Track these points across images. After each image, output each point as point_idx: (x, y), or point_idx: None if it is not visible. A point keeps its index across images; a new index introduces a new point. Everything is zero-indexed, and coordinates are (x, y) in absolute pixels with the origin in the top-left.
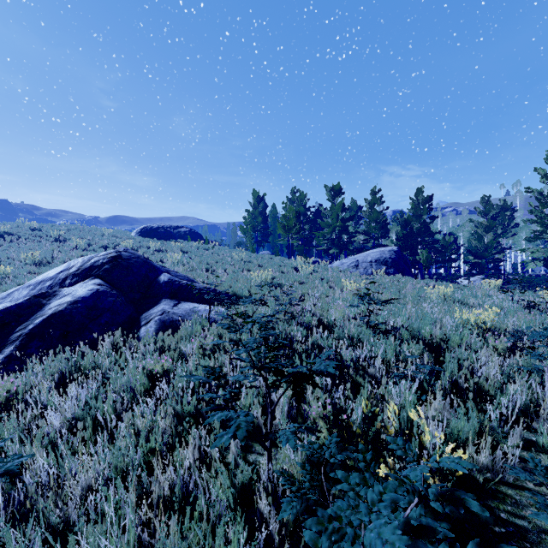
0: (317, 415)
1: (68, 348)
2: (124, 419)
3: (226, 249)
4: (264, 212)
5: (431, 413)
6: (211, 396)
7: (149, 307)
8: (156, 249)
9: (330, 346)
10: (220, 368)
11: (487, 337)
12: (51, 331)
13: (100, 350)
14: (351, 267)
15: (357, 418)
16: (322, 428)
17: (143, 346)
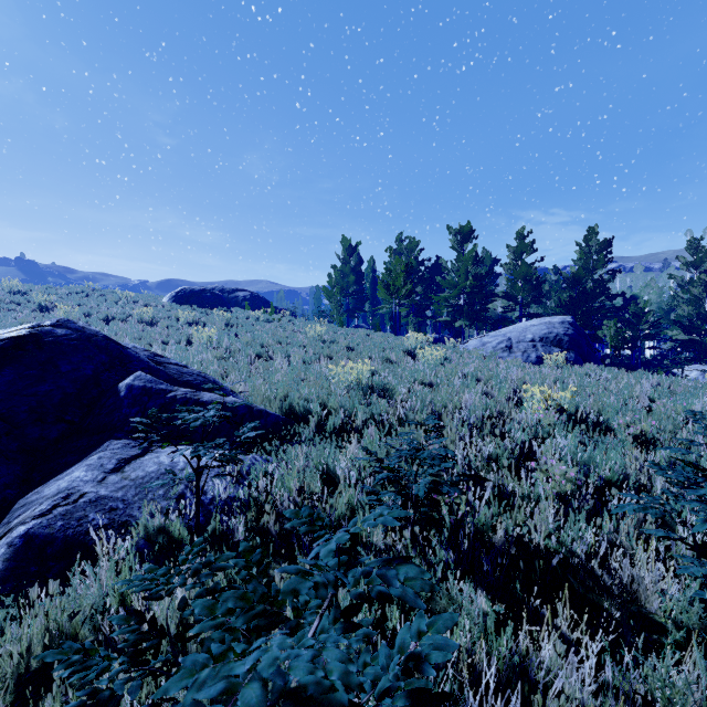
0: None
1: None
2: None
3: (300, 321)
4: (357, 269)
5: None
6: None
7: (63, 466)
8: (188, 322)
9: None
10: None
11: None
12: None
13: None
14: (500, 350)
15: None
16: None
17: None
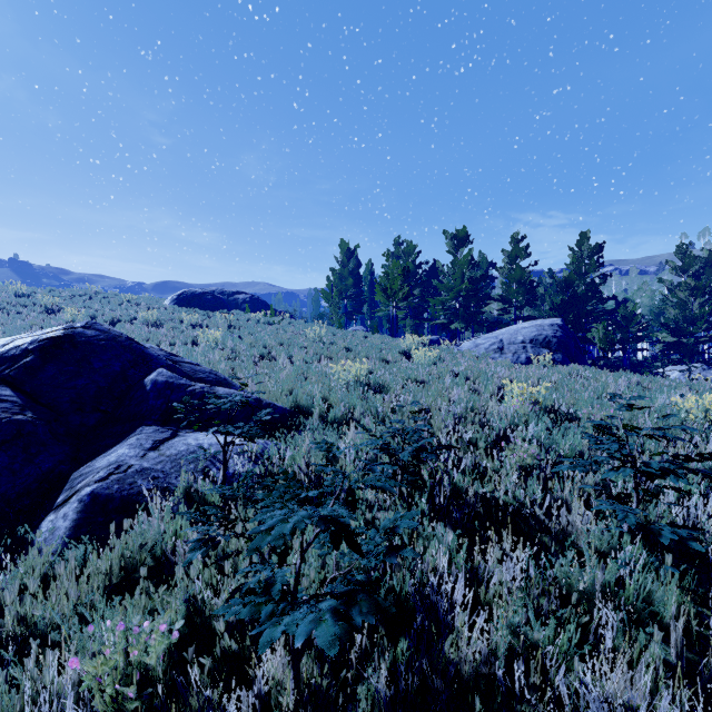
0: None
1: None
2: None
3: (300, 324)
4: (356, 272)
5: None
6: None
7: (105, 447)
8: (192, 324)
9: (568, 648)
10: None
11: None
12: None
13: None
14: (492, 351)
15: None
16: None
17: None
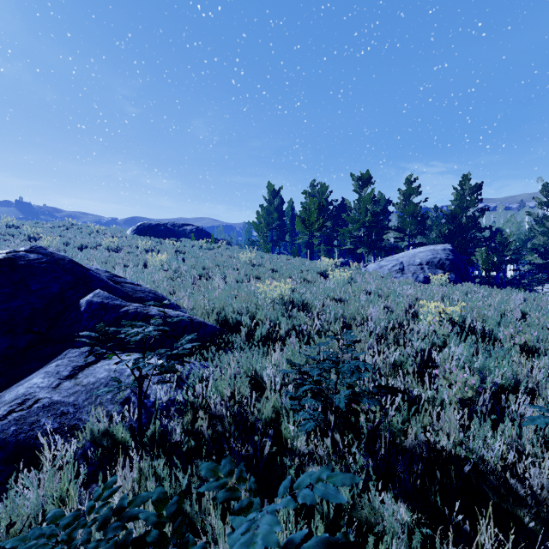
0: None
1: None
2: None
3: (235, 249)
4: (280, 208)
5: None
6: None
7: (27, 372)
8: (145, 249)
9: None
10: None
11: None
12: None
13: None
14: (394, 271)
15: None
16: None
17: None
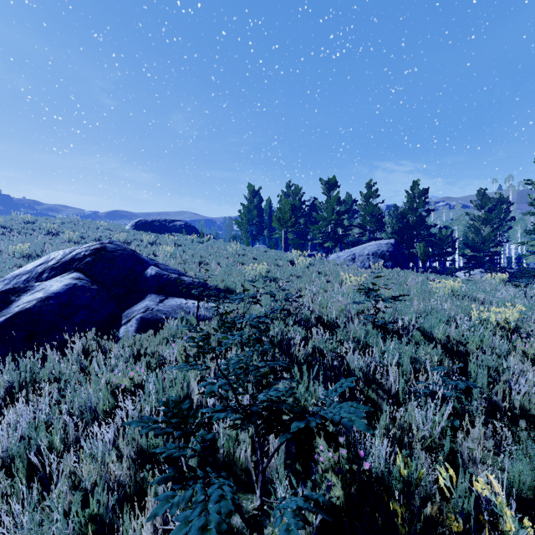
0: (326, 462)
1: (30, 353)
2: (63, 465)
3: (221, 242)
4: (259, 206)
5: (479, 454)
6: (171, 451)
7: (133, 303)
8: (149, 242)
9: (333, 350)
10: (190, 401)
11: (513, 340)
12: (14, 333)
13: (68, 355)
14: (348, 260)
15: (378, 458)
16: (335, 486)
17: (117, 350)
